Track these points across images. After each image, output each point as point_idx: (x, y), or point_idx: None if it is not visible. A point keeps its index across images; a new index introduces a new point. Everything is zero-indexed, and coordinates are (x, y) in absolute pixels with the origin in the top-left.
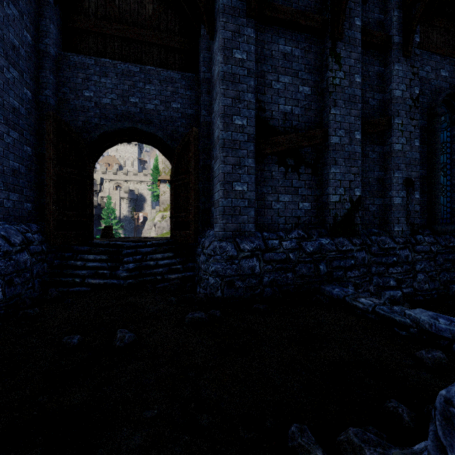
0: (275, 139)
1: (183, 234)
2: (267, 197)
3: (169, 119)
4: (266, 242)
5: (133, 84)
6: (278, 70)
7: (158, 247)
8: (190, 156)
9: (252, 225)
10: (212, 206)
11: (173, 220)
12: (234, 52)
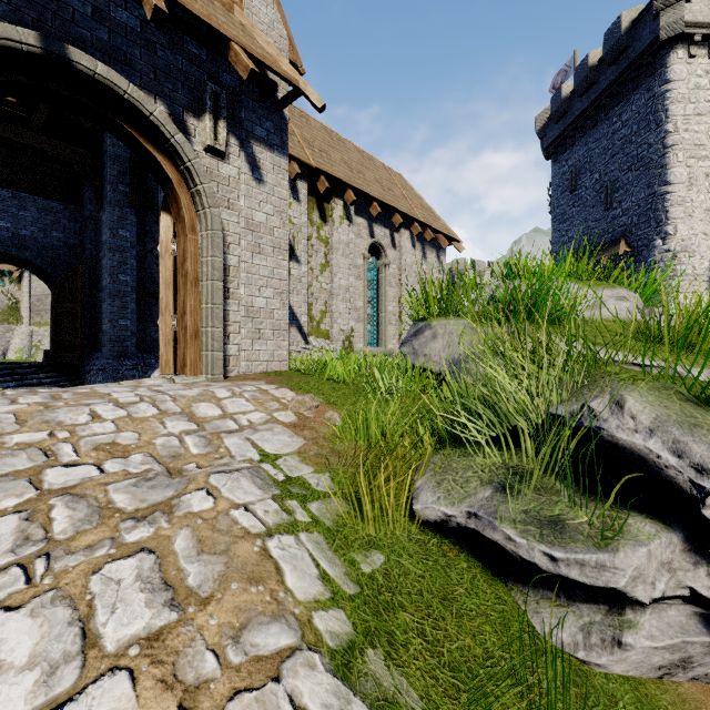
0: (153, 291)
1: (69, 356)
2: (148, 330)
3: (49, 246)
4: (145, 360)
5: (4, 208)
6: (157, 242)
7: (40, 368)
8: (76, 288)
9: (134, 348)
10: (100, 332)
11: (55, 343)
12: (120, 231)
